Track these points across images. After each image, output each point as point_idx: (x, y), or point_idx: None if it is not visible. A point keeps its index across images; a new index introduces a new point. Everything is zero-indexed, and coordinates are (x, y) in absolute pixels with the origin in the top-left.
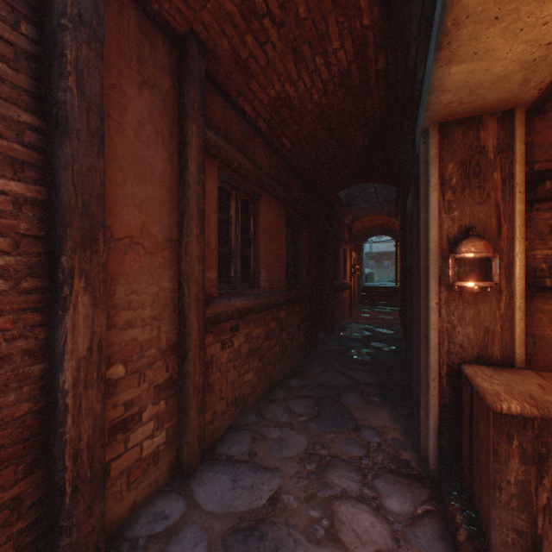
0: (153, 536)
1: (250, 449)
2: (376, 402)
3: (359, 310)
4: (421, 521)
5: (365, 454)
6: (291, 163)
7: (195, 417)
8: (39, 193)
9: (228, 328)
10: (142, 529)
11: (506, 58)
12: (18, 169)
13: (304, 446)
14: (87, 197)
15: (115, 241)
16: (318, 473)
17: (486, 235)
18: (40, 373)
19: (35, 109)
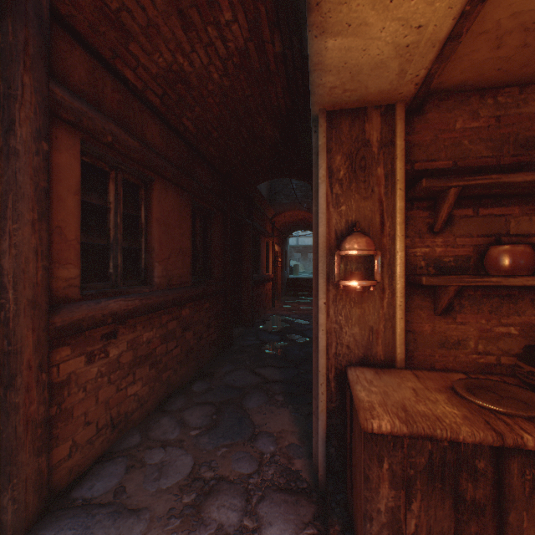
0: None
1: (120, 484)
2: (280, 402)
3: (282, 302)
4: None
5: (256, 469)
6: (199, 149)
7: (29, 462)
8: None
9: (100, 335)
10: None
11: (381, 37)
12: None
13: (188, 470)
14: None
15: None
16: (197, 506)
17: (371, 232)
18: None
19: None
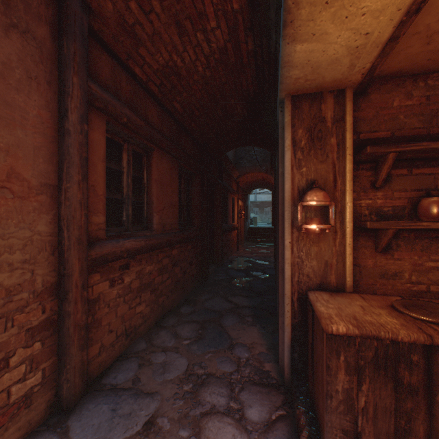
0: None
1: (135, 376)
2: (249, 322)
3: (245, 246)
4: (274, 426)
5: (236, 369)
6: (184, 125)
7: (76, 354)
8: None
9: (118, 266)
10: None
11: (337, 42)
12: None
13: (184, 368)
14: None
15: None
16: (194, 392)
17: (326, 188)
18: None
19: None
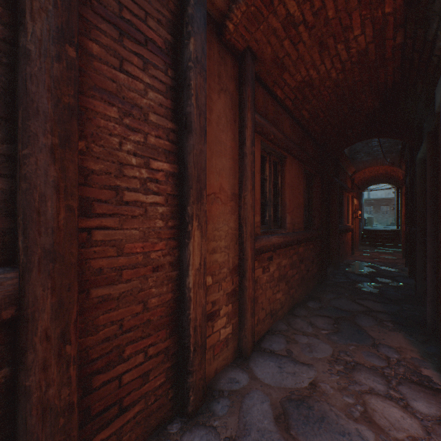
0: (231, 392)
1: (286, 348)
2: (390, 327)
3: (360, 250)
4: None
5: (385, 365)
6: (307, 129)
7: (249, 319)
8: (175, 169)
9: (266, 257)
10: (224, 386)
11: None
12: (167, 156)
13: (330, 352)
14: (199, 169)
15: (207, 196)
16: (346, 373)
17: None
18: (175, 276)
19: (173, 119)
